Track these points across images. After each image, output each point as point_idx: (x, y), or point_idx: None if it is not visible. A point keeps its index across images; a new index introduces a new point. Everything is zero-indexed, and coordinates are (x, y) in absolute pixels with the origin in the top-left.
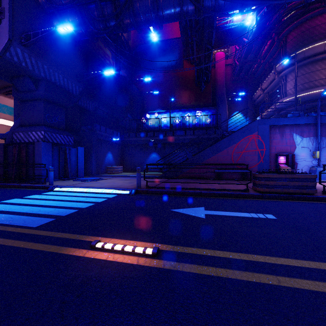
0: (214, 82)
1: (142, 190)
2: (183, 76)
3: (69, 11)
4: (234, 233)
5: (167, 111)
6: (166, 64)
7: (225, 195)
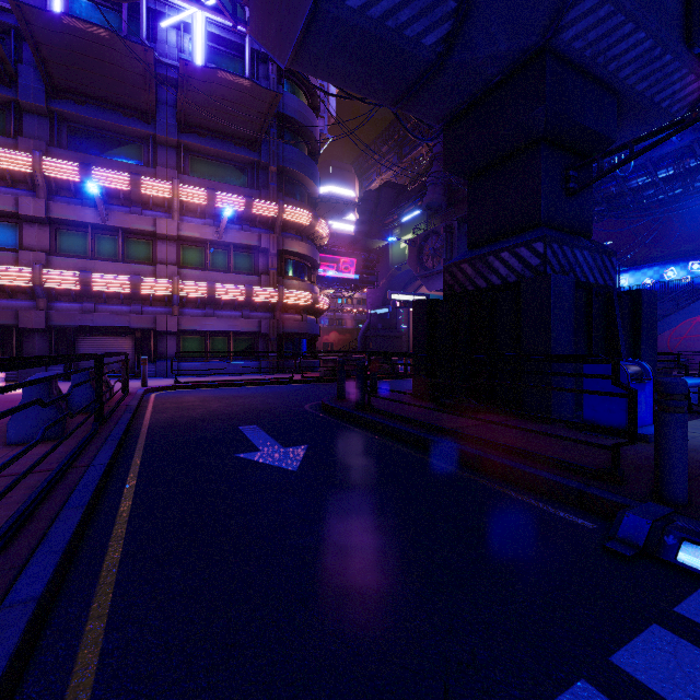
0: None
1: None
2: None
3: None
4: None
5: (630, 269)
6: None
7: None
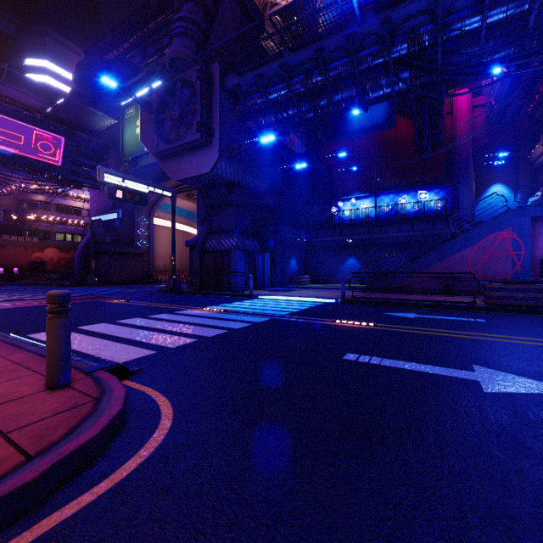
0: (452, 139)
1: (348, 299)
2: (396, 139)
3: (263, 112)
4: (435, 324)
5: (370, 195)
6: (369, 124)
7: (444, 306)
